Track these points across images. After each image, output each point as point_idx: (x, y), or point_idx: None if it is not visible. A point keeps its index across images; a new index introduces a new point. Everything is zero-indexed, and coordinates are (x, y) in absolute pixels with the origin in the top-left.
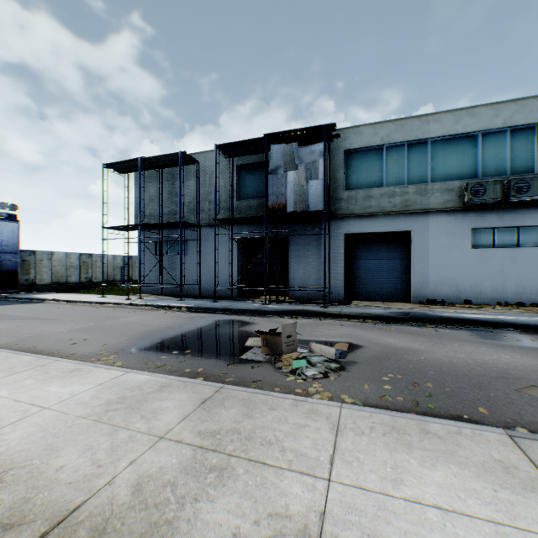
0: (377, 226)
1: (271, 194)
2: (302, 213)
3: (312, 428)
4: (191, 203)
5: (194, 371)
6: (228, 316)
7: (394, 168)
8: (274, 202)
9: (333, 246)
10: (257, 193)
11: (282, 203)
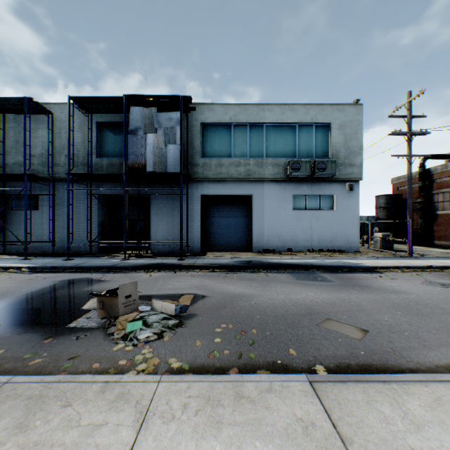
0: (227, 190)
1: (130, 153)
2: (161, 174)
3: (110, 426)
4: (43, 155)
5: None
6: (78, 274)
7: (240, 143)
8: (134, 161)
9: (191, 205)
10: (119, 152)
11: (142, 163)
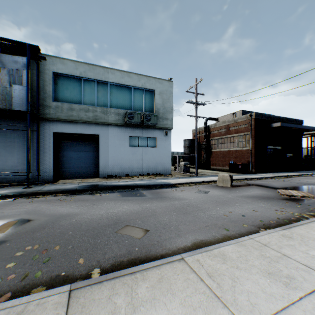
0: (78, 129)
1: None
2: (5, 110)
3: None
4: None
5: None
6: None
7: (89, 94)
8: None
9: (44, 141)
10: None
11: None
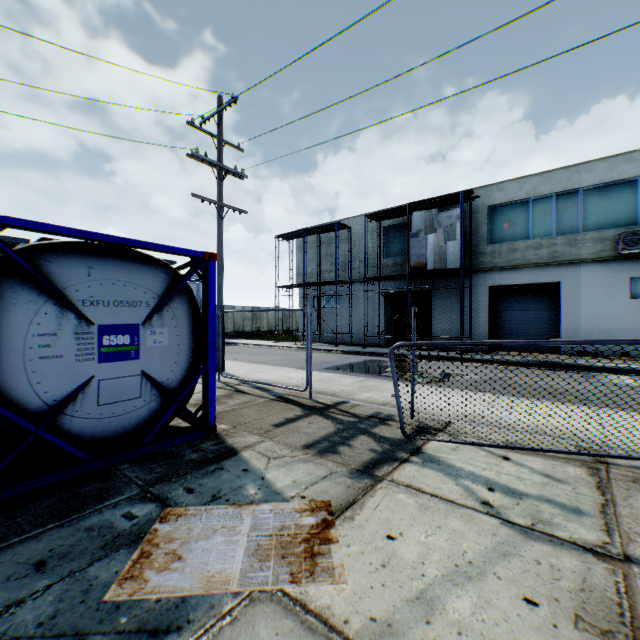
0: (522, 278)
1: (412, 255)
2: (440, 271)
3: (407, 388)
4: (343, 262)
5: None
6: (375, 357)
7: (541, 220)
8: (415, 261)
9: (476, 298)
10: (403, 251)
11: (423, 263)
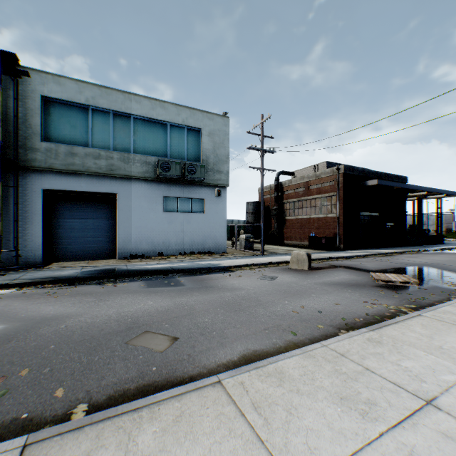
0: (83, 185)
1: None
2: None
3: None
4: None
5: None
6: None
7: (101, 132)
8: None
9: (27, 202)
10: None
11: None
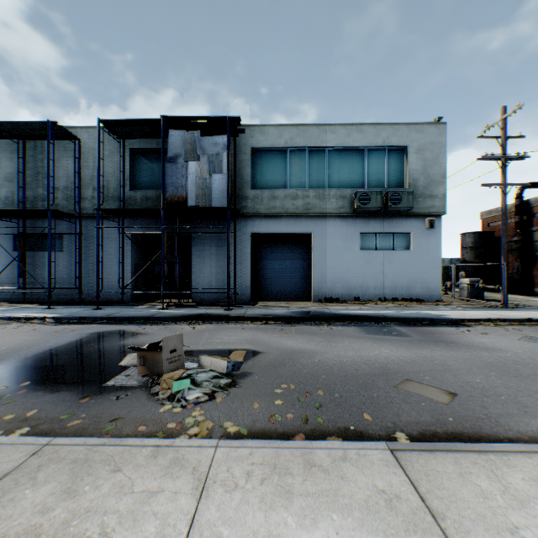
0: (282, 227)
1: (169, 185)
2: (204, 209)
3: (167, 494)
4: (68, 187)
5: (22, 416)
6: (110, 326)
7: (297, 171)
8: (173, 194)
9: (239, 246)
10: (156, 184)
11: (183, 196)
